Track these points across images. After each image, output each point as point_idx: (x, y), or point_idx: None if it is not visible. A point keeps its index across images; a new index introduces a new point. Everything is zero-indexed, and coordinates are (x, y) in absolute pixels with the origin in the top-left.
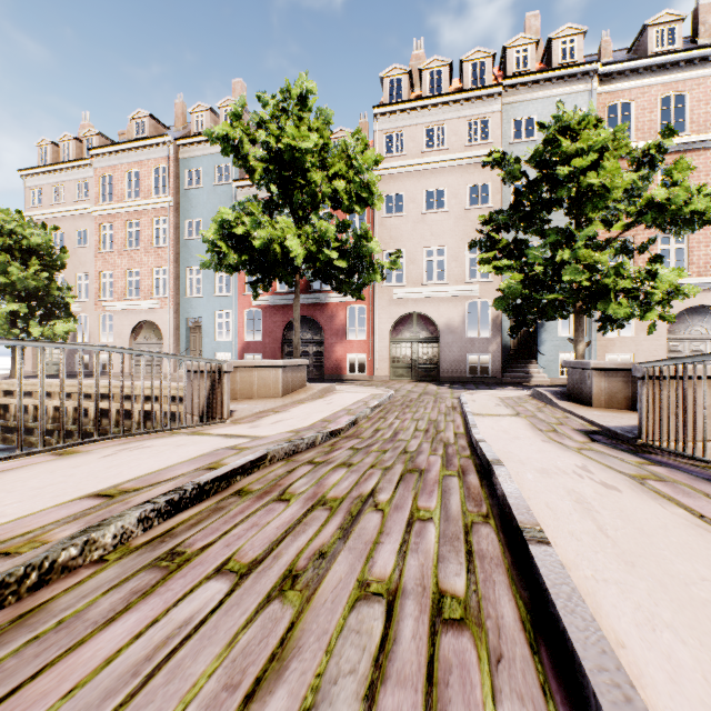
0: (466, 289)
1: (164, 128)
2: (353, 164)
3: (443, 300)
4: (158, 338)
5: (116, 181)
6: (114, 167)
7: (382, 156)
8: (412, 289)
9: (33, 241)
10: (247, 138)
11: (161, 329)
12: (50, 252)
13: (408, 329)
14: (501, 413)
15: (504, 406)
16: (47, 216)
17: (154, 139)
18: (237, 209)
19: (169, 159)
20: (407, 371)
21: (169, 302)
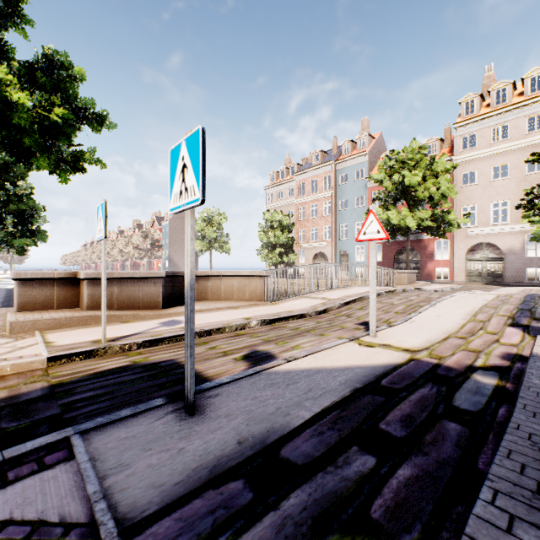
0: (524, 226)
1: (326, 154)
2: (440, 179)
3: (506, 234)
4: (325, 260)
5: (305, 186)
6: (305, 179)
7: (458, 164)
8: (481, 228)
9: (285, 222)
10: (386, 175)
11: (327, 256)
12: (289, 226)
13: (479, 252)
14: (511, 291)
15: (520, 290)
16: (275, 206)
17: (324, 163)
18: (374, 199)
19: (331, 172)
20: (478, 278)
21: (331, 243)
